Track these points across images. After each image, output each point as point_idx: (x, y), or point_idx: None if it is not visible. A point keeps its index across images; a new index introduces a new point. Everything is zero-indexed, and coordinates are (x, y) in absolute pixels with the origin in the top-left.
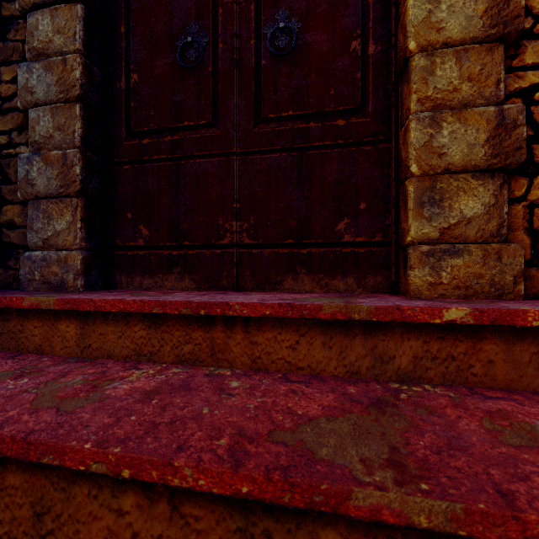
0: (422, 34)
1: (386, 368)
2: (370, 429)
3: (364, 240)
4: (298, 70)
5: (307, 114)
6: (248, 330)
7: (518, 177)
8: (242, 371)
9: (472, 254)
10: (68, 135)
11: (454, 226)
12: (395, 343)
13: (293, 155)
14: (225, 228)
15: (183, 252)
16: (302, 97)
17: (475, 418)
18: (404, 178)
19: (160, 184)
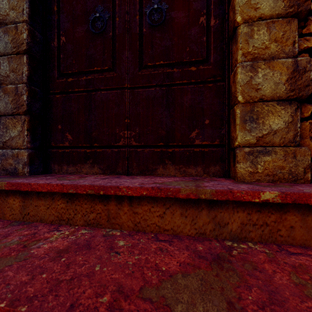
0: (245, 12)
1: (222, 230)
2: (213, 284)
3: (208, 143)
4: (166, 35)
5: (172, 63)
6: (132, 204)
7: (306, 104)
8: (127, 232)
9: (277, 154)
10: (19, 75)
11: (265, 136)
12: (228, 214)
13: (163, 89)
14: (120, 135)
15: (93, 150)
16: (169, 52)
17: (285, 272)
18: (233, 104)
19: (79, 107)
